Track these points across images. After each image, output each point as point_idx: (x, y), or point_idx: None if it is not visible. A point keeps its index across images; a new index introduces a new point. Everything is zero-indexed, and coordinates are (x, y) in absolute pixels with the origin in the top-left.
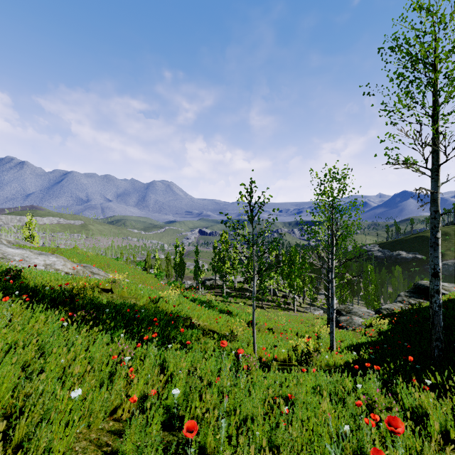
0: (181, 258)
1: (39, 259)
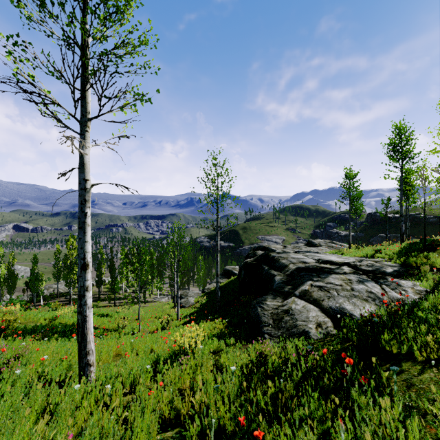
0: (11, 270)
1: None
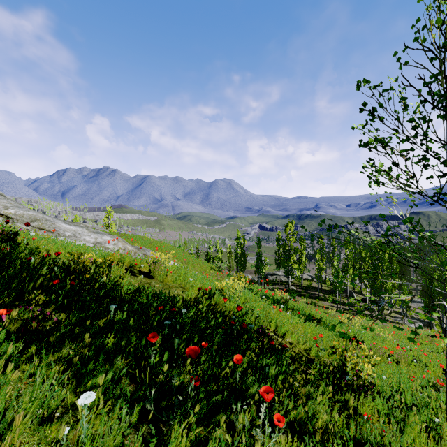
0: (242, 250)
1: (91, 236)
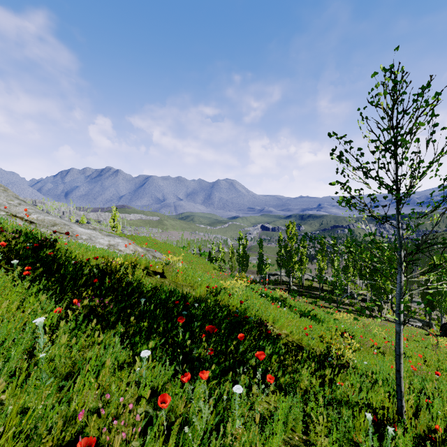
0: (244, 250)
1: (104, 239)
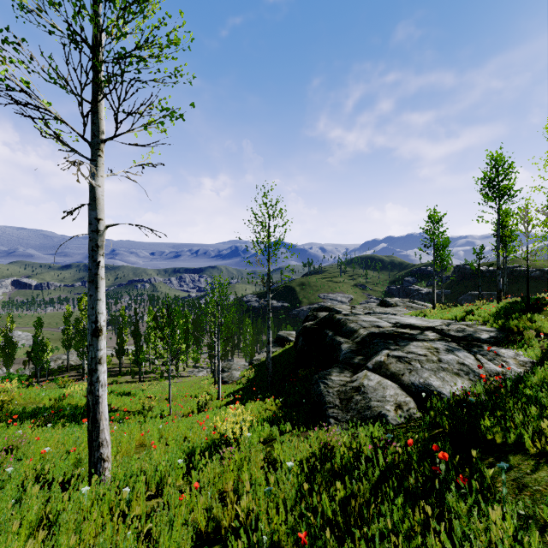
0: (8, 337)
1: None
